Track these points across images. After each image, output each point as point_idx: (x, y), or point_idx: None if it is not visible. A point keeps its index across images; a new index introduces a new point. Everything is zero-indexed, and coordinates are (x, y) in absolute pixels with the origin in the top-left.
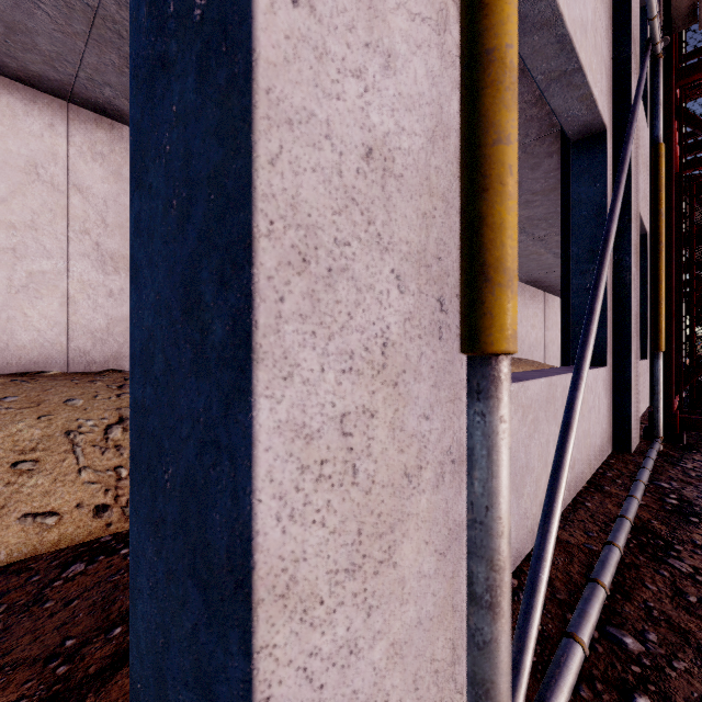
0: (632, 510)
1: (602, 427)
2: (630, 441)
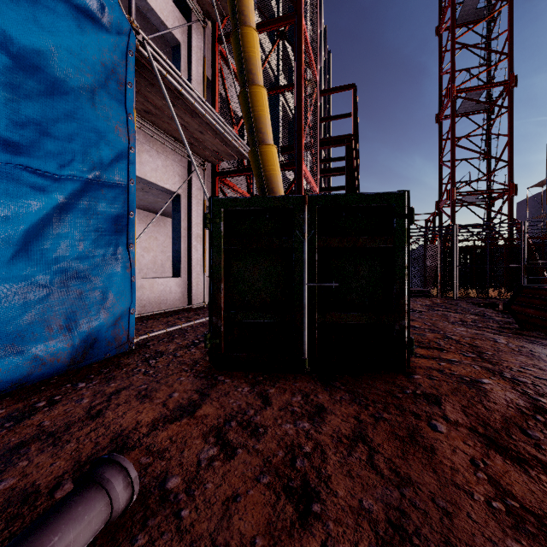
0: (146, 313)
1: (175, 298)
2: (191, 304)
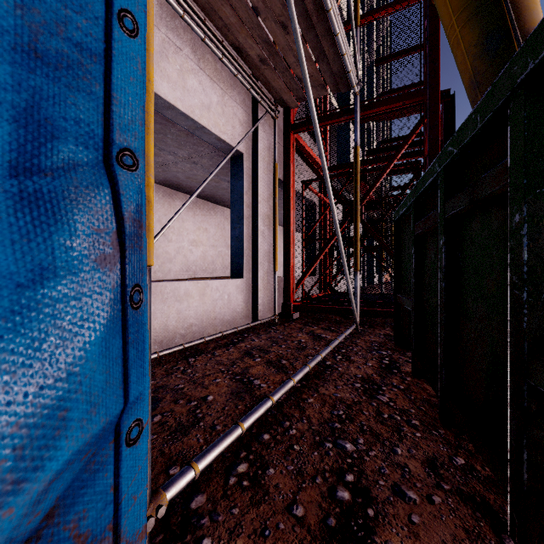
0: (192, 342)
1: (235, 310)
2: (258, 318)
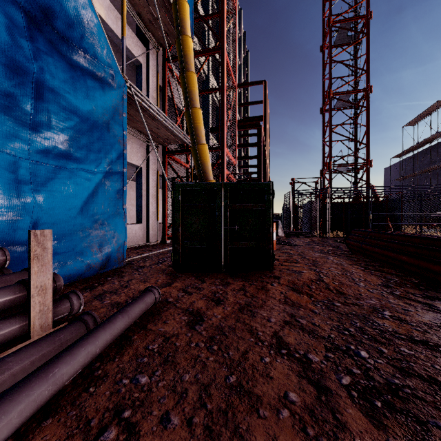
0: None
1: (138, 238)
2: (149, 242)
